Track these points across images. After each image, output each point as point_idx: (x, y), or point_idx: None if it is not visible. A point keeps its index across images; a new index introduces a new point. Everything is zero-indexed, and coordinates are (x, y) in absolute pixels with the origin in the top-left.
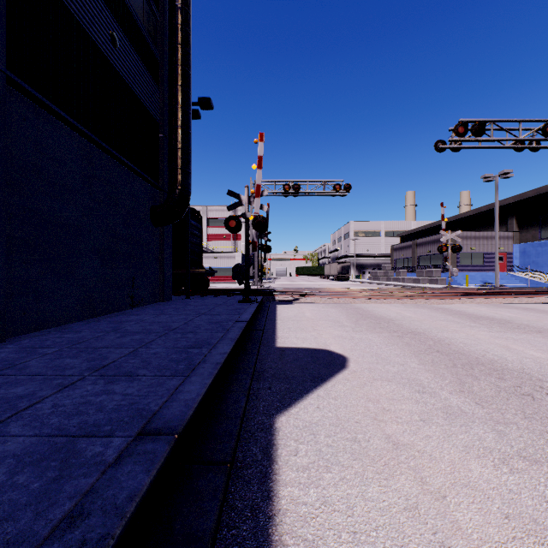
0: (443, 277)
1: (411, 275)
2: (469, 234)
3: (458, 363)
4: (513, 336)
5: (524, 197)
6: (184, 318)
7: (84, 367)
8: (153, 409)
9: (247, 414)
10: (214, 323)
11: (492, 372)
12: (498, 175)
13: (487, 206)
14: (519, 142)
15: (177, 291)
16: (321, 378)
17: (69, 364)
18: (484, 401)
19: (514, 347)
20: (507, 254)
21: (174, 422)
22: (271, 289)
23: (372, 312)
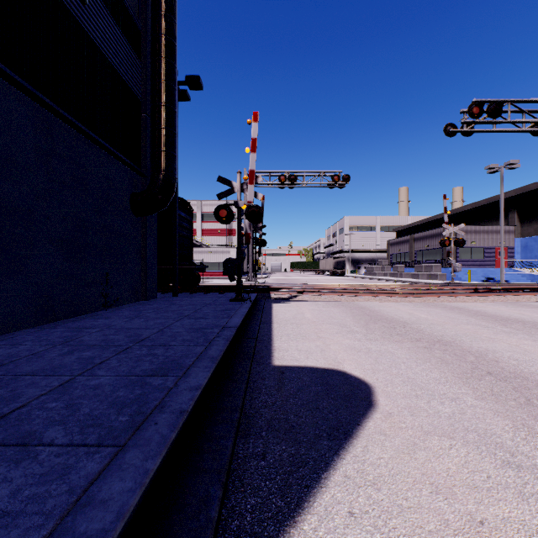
0: (443, 273)
1: (409, 270)
2: (469, 228)
3: (531, 396)
4: None
5: (526, 190)
6: (161, 323)
7: None
8: None
9: None
10: (196, 330)
11: None
12: (504, 166)
13: (487, 200)
14: (536, 126)
15: (166, 287)
16: (343, 431)
17: None
18: None
19: None
20: (508, 249)
21: None
22: (266, 285)
23: (381, 313)
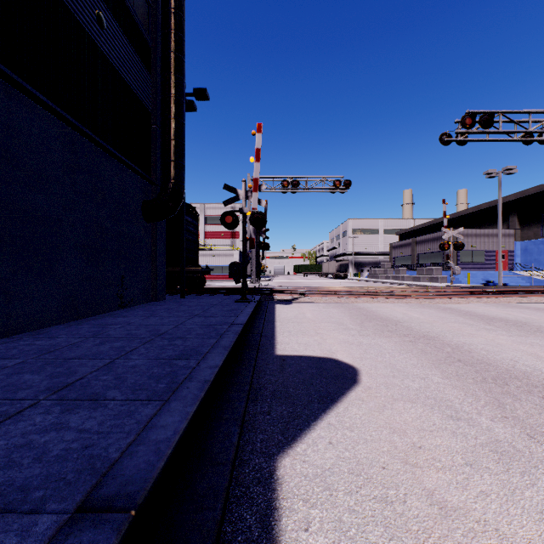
0: (443, 276)
1: (410, 273)
2: (470, 231)
3: (488, 376)
4: (537, 342)
5: (526, 194)
6: (175, 321)
7: (42, 387)
8: (112, 457)
9: (241, 454)
10: (207, 326)
11: (532, 388)
12: (501, 171)
13: (488, 204)
14: (527, 135)
15: (172, 290)
16: (330, 398)
17: (27, 382)
18: (537, 432)
19: (543, 355)
20: (508, 252)
21: (134, 484)
22: (270, 288)
23: (377, 313)
